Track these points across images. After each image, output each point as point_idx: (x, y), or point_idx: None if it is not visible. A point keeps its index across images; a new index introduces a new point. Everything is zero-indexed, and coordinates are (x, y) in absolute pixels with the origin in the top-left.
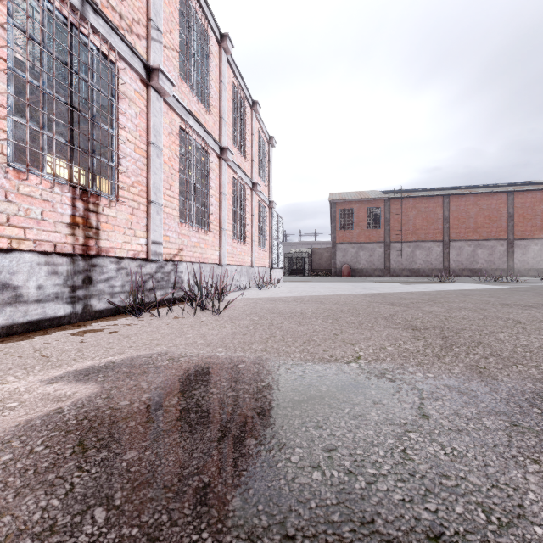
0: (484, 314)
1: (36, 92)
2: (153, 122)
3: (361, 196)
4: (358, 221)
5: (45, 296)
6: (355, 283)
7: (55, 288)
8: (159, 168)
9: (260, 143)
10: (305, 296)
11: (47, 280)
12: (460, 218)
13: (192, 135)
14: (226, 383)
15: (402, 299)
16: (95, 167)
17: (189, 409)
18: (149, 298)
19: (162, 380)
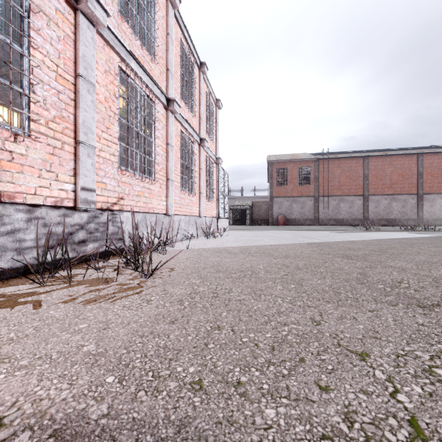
0: None
1: None
2: (83, 52)
3: (294, 157)
4: (292, 178)
5: None
6: (293, 232)
7: None
8: (90, 105)
9: (207, 103)
10: (252, 246)
11: None
12: (377, 176)
13: (134, 78)
14: None
15: (351, 249)
16: None
17: None
18: (78, 252)
19: None
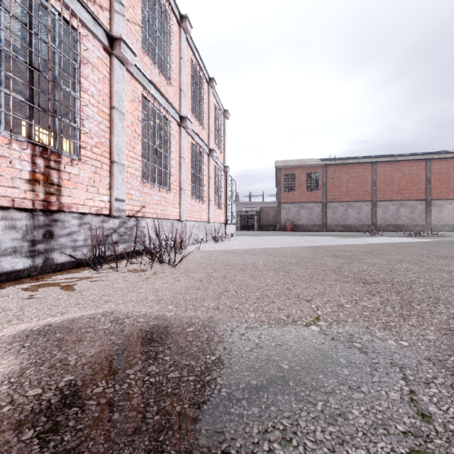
0: (424, 266)
1: (7, 60)
2: (116, 88)
3: (301, 163)
4: (299, 184)
5: (2, 250)
6: (298, 237)
7: (13, 243)
8: (121, 131)
9: (215, 115)
10: (256, 249)
11: (3, 234)
12: (386, 182)
13: (153, 103)
14: (170, 356)
15: (343, 251)
16: (57, 127)
17: (114, 403)
18: (112, 251)
19: (95, 352)
